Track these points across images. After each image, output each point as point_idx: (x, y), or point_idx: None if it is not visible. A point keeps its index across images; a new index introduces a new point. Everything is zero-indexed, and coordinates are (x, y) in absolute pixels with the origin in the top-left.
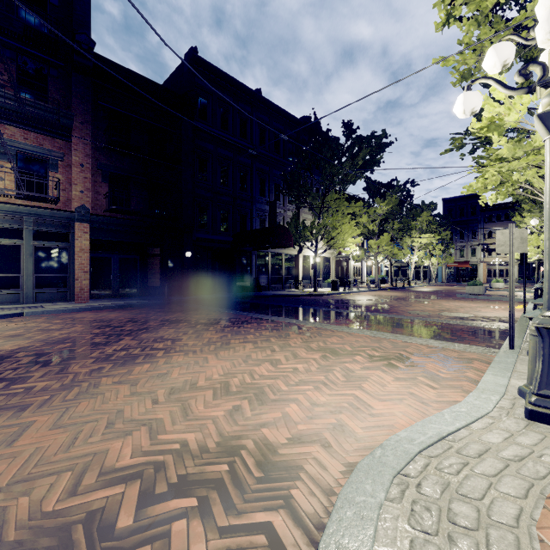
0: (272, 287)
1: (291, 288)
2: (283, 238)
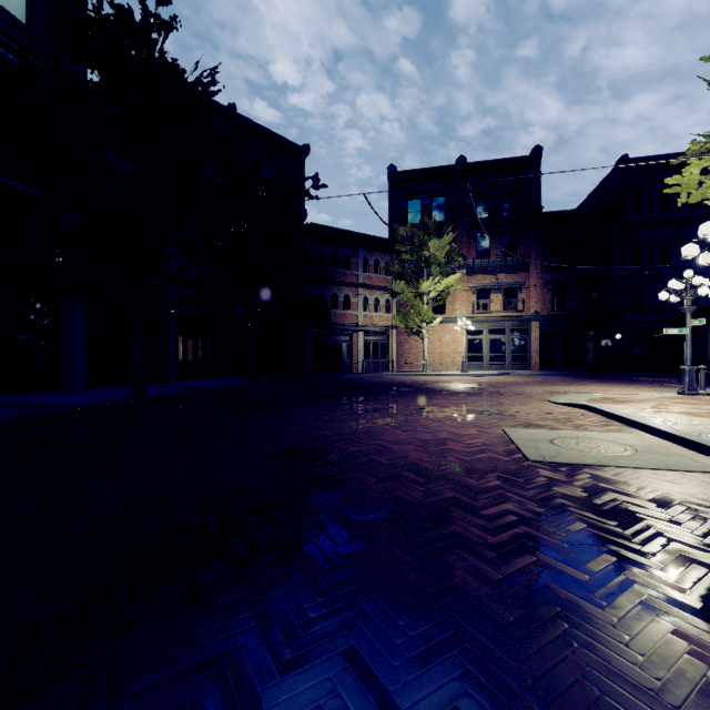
0: None
1: None
2: None
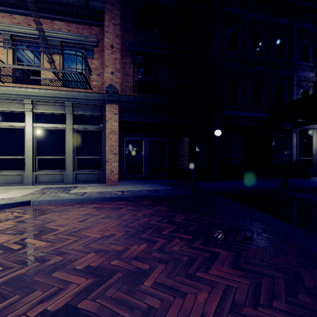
0: None
1: None
2: None
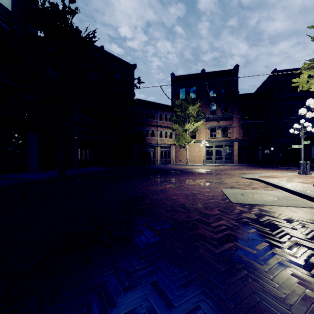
0: None
1: None
2: None
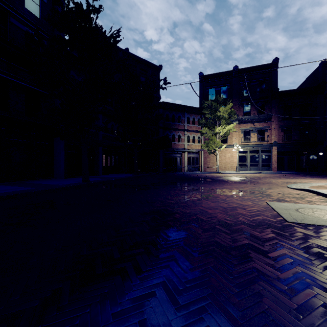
0: None
1: None
2: None
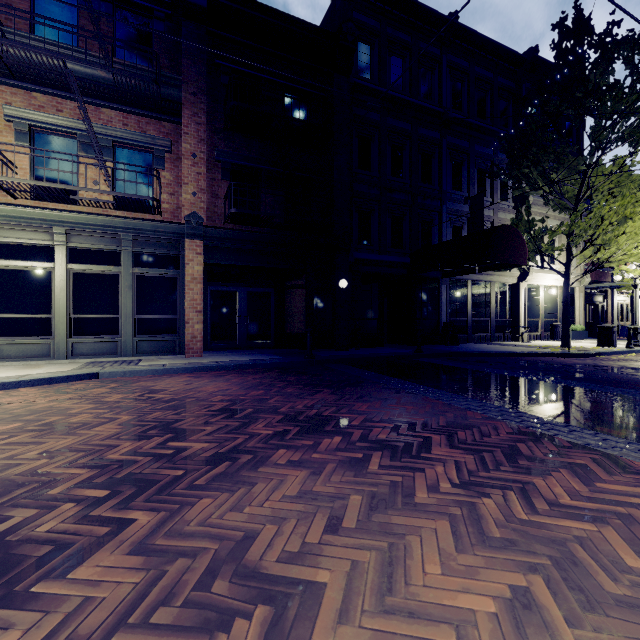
0: (474, 337)
1: (505, 339)
2: (509, 248)
